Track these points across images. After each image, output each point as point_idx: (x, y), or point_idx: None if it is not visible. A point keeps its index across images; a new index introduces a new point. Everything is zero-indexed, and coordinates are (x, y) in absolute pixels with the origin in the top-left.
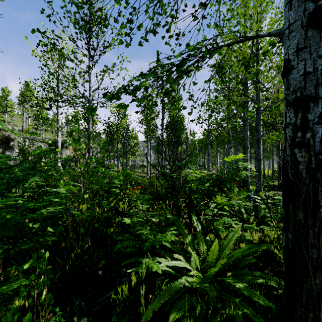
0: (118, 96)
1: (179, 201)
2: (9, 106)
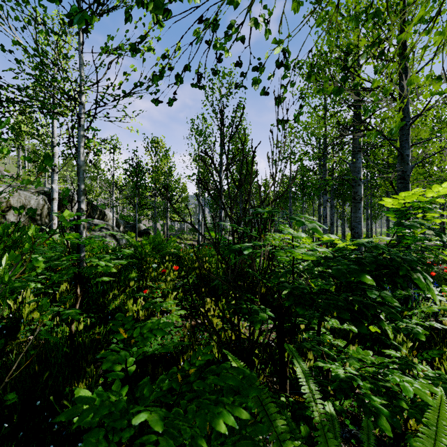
0: None
1: (256, 317)
2: None
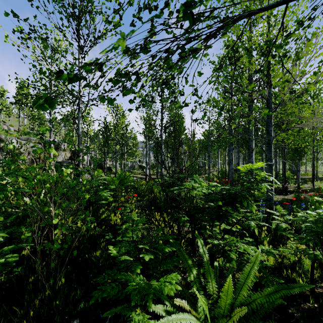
0: (83, 76)
1: (181, 220)
2: (4, 106)
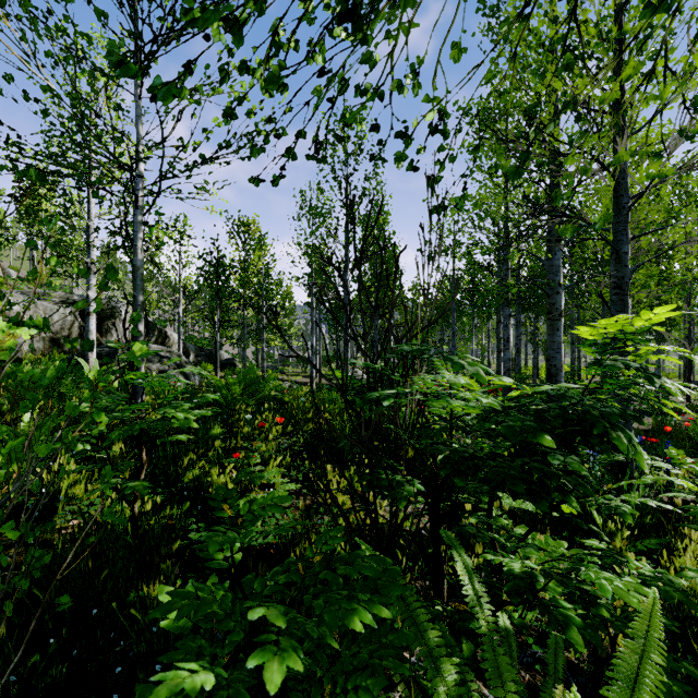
0: None
1: (400, 491)
2: None
